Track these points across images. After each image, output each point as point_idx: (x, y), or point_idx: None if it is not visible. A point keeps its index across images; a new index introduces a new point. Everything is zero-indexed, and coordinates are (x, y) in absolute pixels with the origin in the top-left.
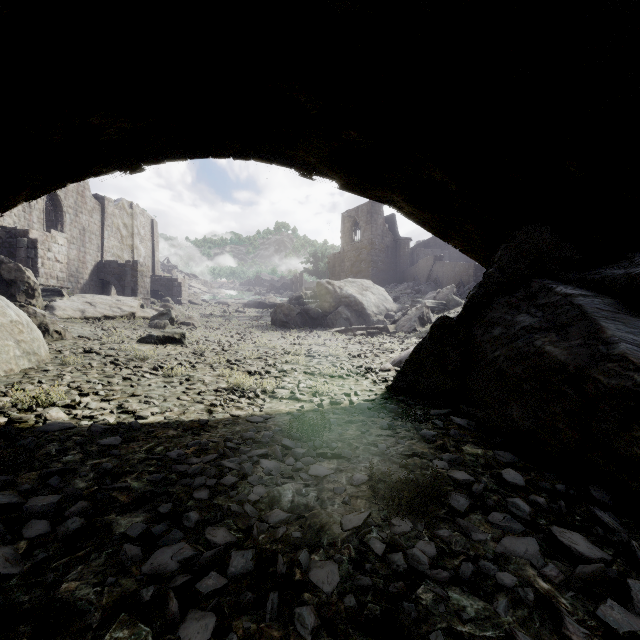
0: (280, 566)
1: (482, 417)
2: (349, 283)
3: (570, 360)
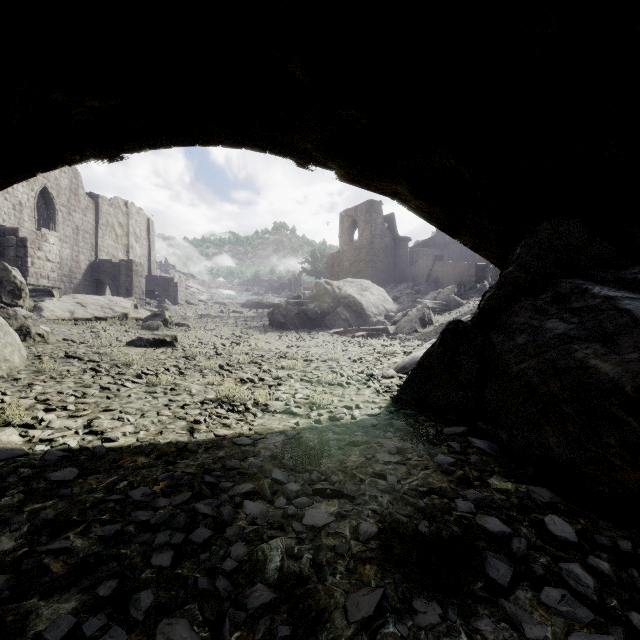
0: None
1: (506, 440)
2: (348, 283)
3: (627, 379)
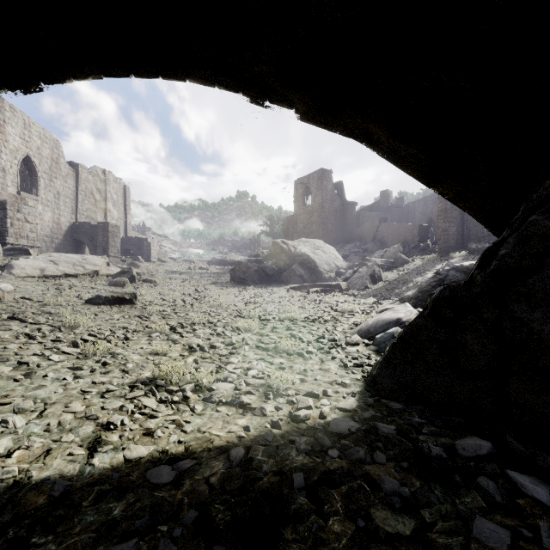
0: None
1: None
2: (302, 242)
3: None
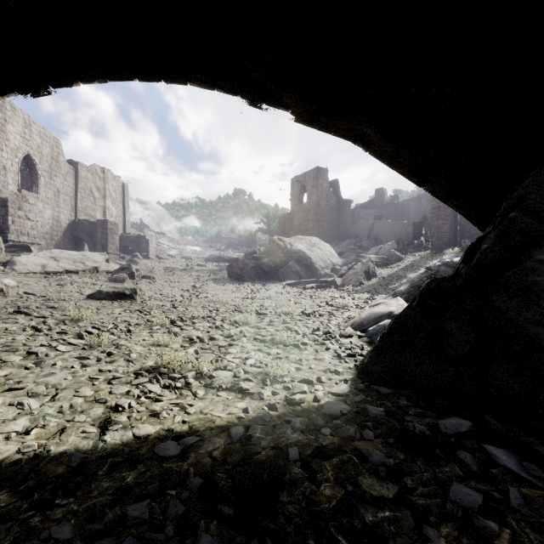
0: None
1: None
2: (298, 240)
3: None
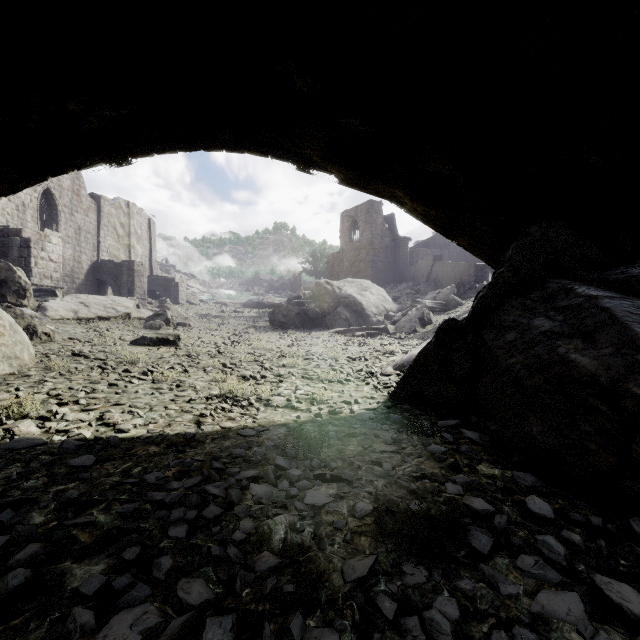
0: (266, 639)
1: (496, 431)
2: (348, 283)
3: (602, 371)
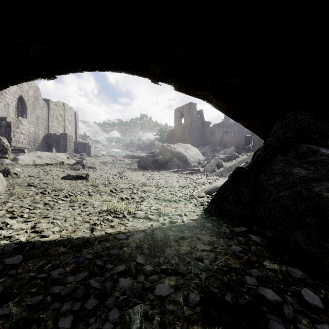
0: None
1: (271, 236)
2: (179, 145)
3: None
